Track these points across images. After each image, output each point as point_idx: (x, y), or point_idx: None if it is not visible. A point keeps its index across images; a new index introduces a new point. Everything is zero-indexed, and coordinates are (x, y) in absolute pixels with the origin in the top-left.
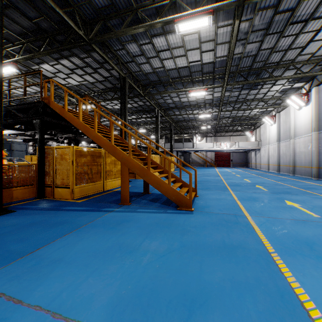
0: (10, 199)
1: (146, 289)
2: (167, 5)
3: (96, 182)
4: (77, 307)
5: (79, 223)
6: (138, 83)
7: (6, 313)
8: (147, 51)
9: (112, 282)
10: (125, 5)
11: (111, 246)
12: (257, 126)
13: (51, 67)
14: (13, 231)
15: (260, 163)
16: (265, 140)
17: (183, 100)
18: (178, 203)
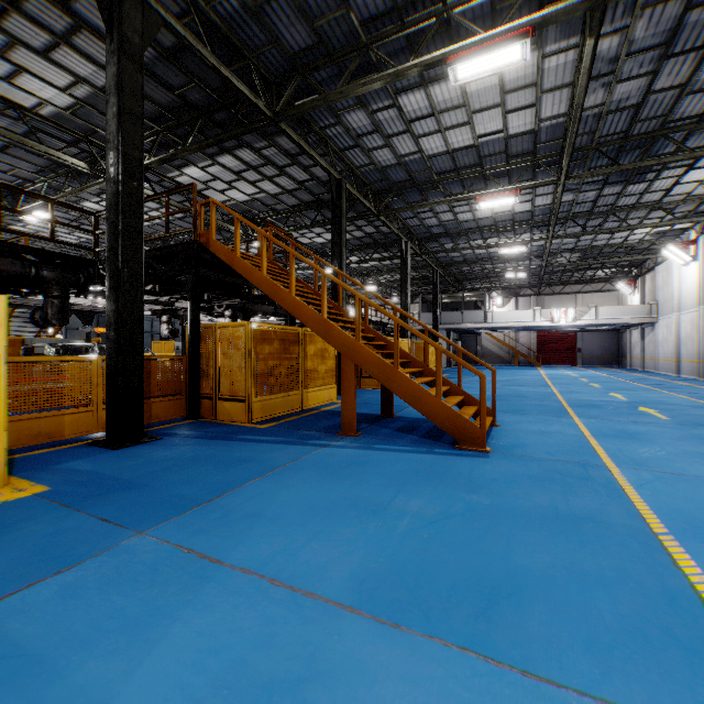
0: (147, 419)
1: (410, 565)
2: (432, 29)
3: (289, 393)
4: (303, 576)
5: (273, 462)
6: (365, 189)
7: (205, 572)
8: (387, 123)
9: (351, 551)
10: (344, 40)
11: (338, 500)
12: (648, 267)
13: (201, 171)
14: (171, 469)
15: (654, 358)
16: (669, 300)
17: (464, 217)
18: (456, 435)
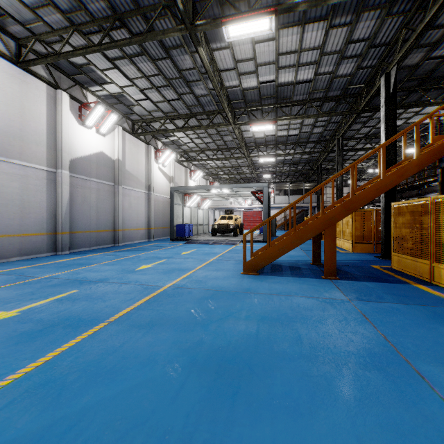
0: None
1: None
2: None
3: (416, 259)
4: None
5: None
6: None
7: None
8: None
9: None
10: None
11: None
12: None
13: None
14: None
15: None
16: None
17: None
18: None
